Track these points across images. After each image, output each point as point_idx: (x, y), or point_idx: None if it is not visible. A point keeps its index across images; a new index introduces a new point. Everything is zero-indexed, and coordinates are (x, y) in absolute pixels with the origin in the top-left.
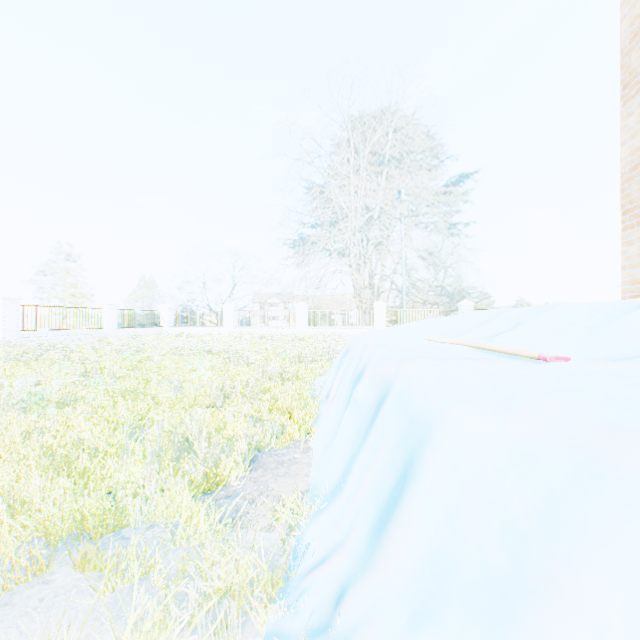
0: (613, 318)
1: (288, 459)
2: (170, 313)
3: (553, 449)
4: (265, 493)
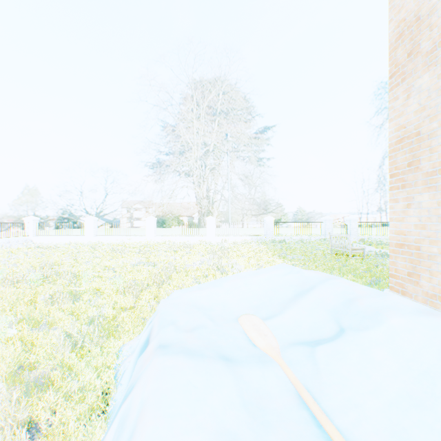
0: None
1: None
2: (35, 224)
3: None
4: None
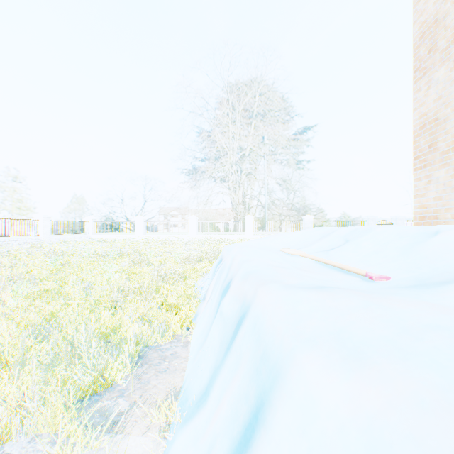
0: (418, 241)
1: (170, 354)
2: (93, 223)
3: (413, 448)
4: (146, 391)
